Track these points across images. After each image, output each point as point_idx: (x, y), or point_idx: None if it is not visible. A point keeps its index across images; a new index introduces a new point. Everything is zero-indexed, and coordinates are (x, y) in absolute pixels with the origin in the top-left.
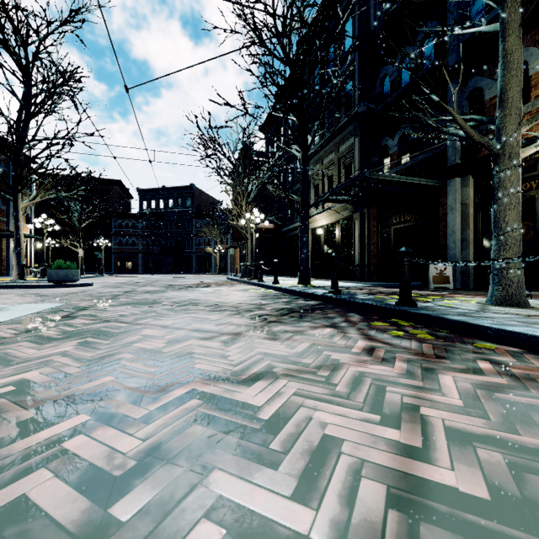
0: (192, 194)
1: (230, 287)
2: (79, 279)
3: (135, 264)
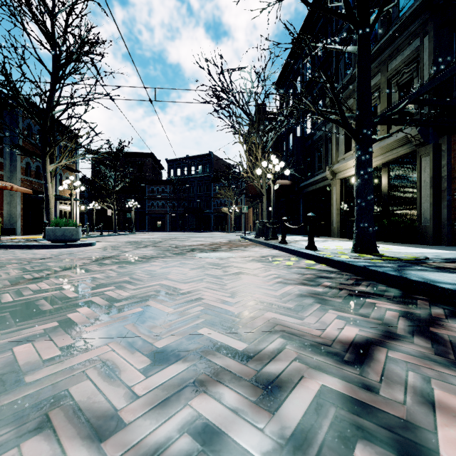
0: (210, 160)
1: (243, 252)
2: (80, 238)
3: (164, 223)
